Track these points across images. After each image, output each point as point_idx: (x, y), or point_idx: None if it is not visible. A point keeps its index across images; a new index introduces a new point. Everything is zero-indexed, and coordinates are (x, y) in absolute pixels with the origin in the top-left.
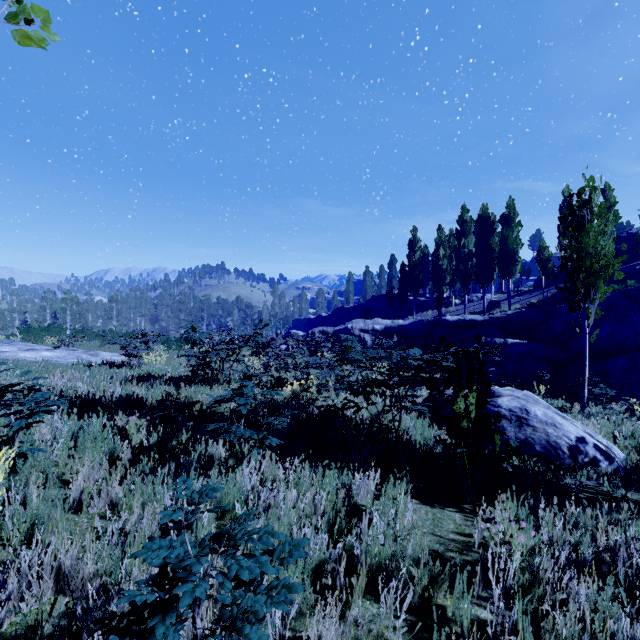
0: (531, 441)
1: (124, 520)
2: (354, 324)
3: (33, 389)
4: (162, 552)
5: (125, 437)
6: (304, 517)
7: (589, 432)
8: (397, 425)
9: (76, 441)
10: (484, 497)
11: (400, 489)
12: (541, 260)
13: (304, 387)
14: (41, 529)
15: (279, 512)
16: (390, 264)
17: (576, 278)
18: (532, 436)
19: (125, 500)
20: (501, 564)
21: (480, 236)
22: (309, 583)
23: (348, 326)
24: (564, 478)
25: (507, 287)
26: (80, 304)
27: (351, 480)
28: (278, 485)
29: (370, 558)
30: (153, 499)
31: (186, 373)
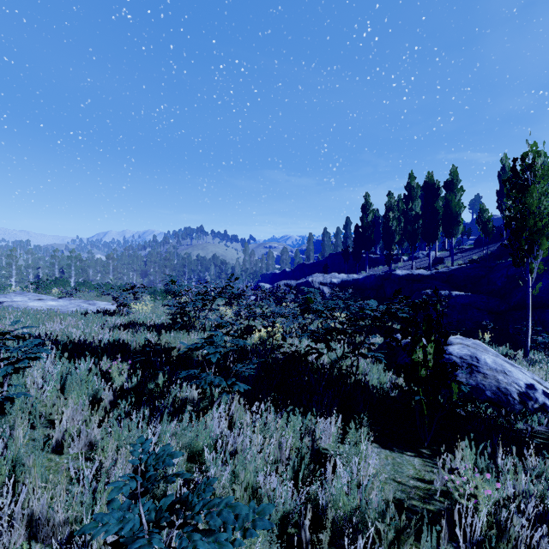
0: (482, 387)
1: (99, 464)
2: (314, 278)
3: (21, 337)
4: (112, 527)
5: (109, 380)
6: (270, 463)
7: (537, 379)
8: (355, 370)
9: (64, 383)
10: (440, 441)
11: (360, 433)
12: (482, 221)
13: (270, 334)
14: (22, 470)
15: (246, 457)
16: (345, 226)
17: (520, 236)
18: (483, 382)
19: (102, 443)
20: (468, 519)
21: (426, 200)
22: (274, 540)
23: (309, 280)
24: (516, 423)
25: (450, 245)
26: (83, 261)
27: (314, 425)
28: (245, 429)
29: (335, 509)
30: (128, 442)
31: (167, 320)
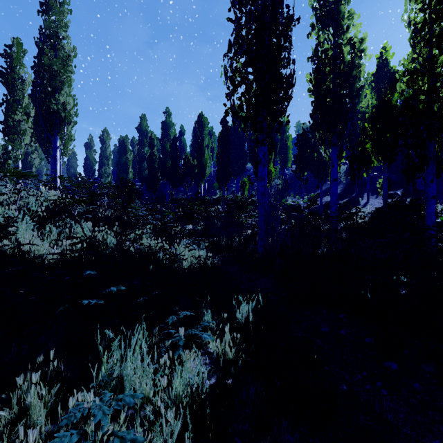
0: None
1: None
2: None
3: None
4: None
5: None
6: None
7: None
8: None
9: None
10: None
11: None
12: None
13: None
14: None
15: None
16: None
17: None
18: None
19: None
20: None
21: None
22: None
23: None
24: None
25: None
26: None
27: None
28: None
29: None
30: None
31: None
